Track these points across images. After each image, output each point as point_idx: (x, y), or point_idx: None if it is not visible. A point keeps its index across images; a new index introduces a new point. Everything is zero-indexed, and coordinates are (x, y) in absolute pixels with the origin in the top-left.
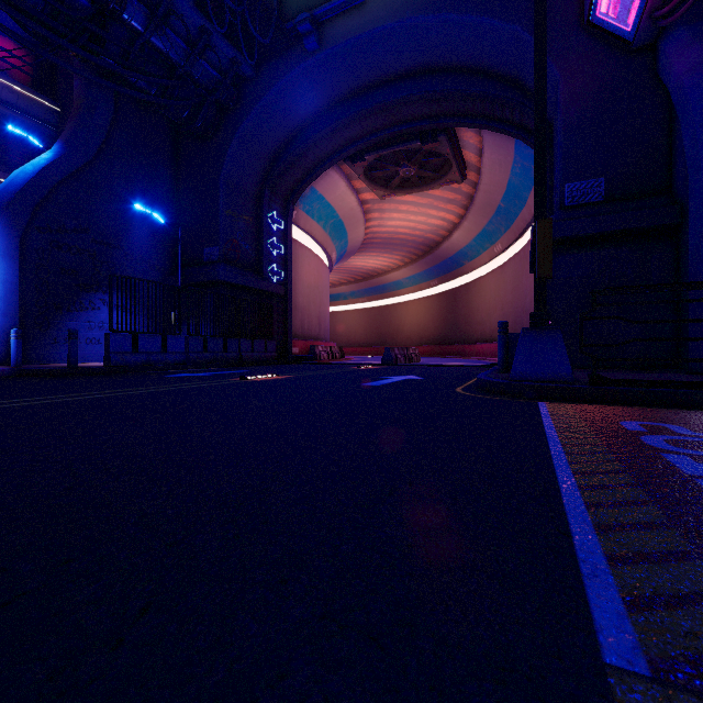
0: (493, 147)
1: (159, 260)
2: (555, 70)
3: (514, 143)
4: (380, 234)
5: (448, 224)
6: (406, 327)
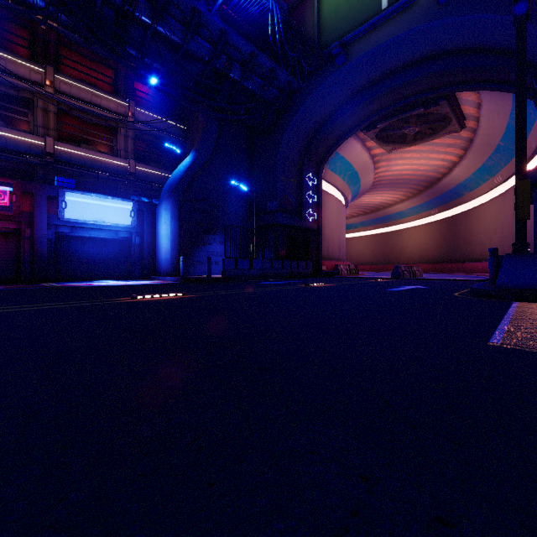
0: (491, 101)
1: (241, 212)
2: None
3: (512, 95)
4: (386, 177)
5: (448, 163)
6: (409, 249)
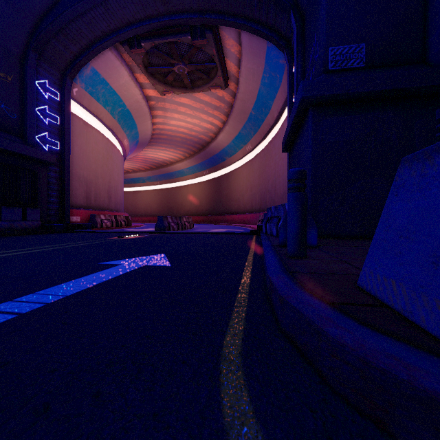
0: (249, 55)
1: None
2: None
3: (266, 51)
4: (166, 131)
5: (215, 128)
6: (187, 203)
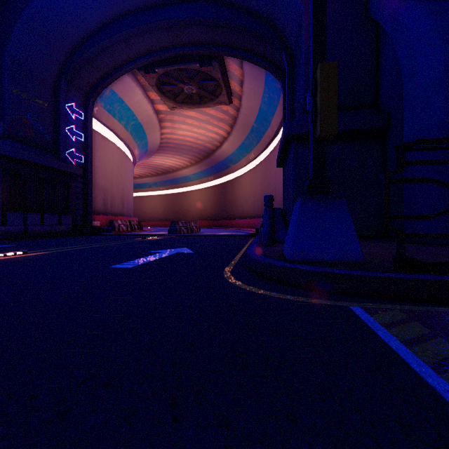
0: (251, 79)
1: None
2: (299, 3)
3: (265, 76)
4: (173, 140)
5: (220, 137)
6: (193, 208)
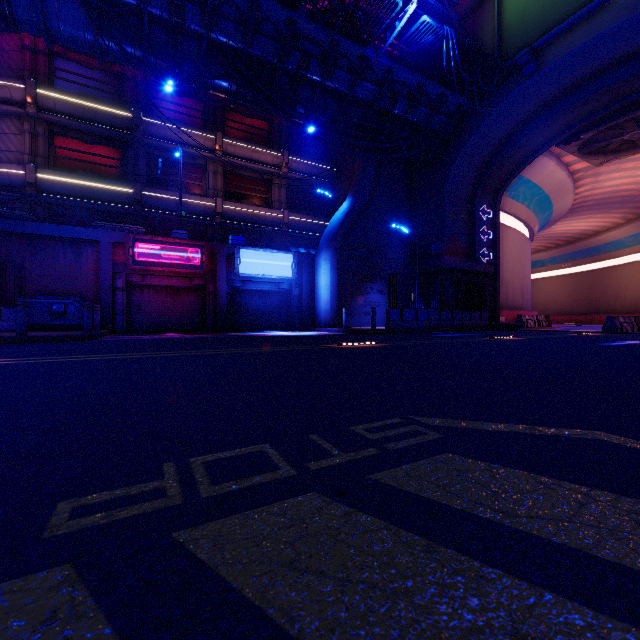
0: None
1: (400, 257)
2: None
3: None
4: (593, 196)
5: None
6: (630, 292)
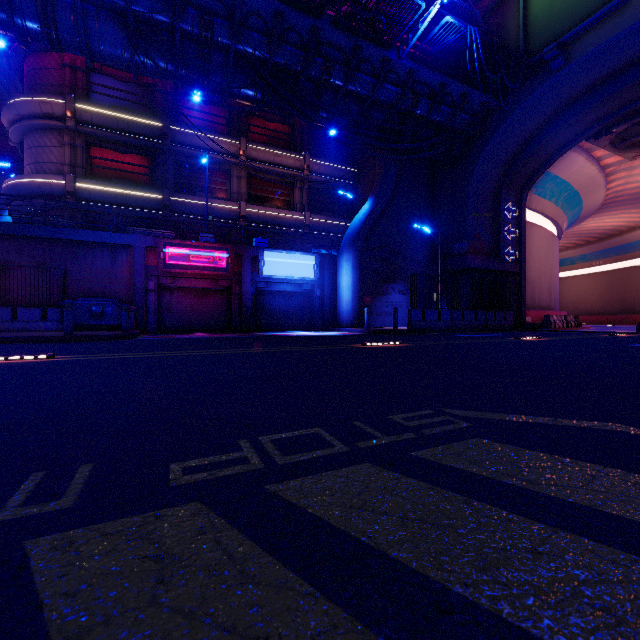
0: None
1: (421, 257)
2: None
3: None
4: (626, 191)
5: None
6: None
